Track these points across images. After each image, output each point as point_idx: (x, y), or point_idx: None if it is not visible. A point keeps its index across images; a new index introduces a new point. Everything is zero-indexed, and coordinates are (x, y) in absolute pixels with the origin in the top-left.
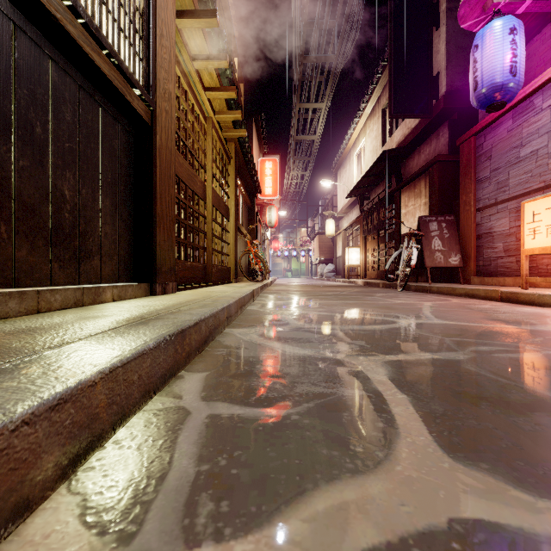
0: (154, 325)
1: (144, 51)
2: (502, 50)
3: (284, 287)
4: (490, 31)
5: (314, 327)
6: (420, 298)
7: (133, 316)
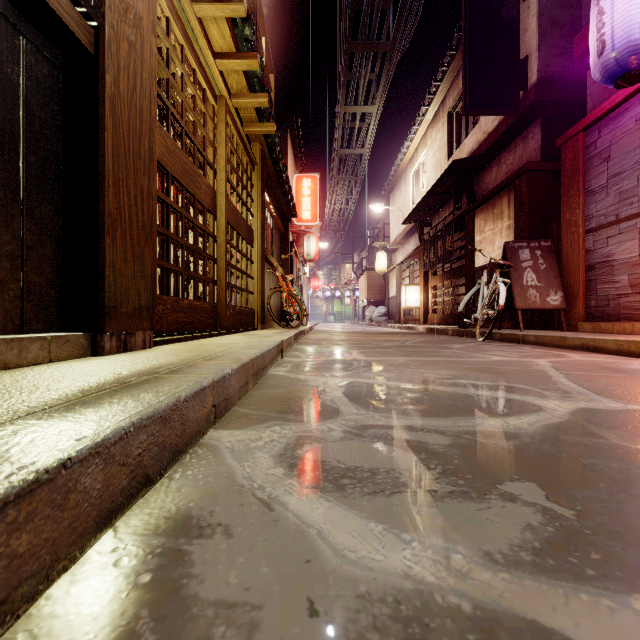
0: None
1: None
2: None
3: (326, 336)
4: None
5: (392, 424)
6: (520, 352)
7: None
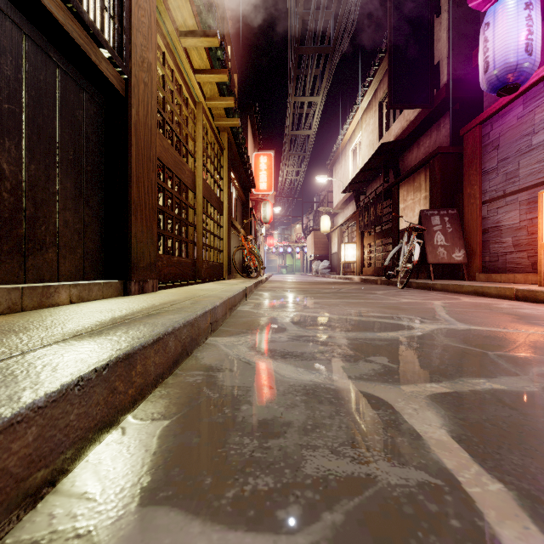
0: (81, 349)
1: (115, 7)
2: (516, 27)
3: (279, 284)
4: (503, 6)
5: (318, 335)
6: (426, 296)
7: (70, 329)
